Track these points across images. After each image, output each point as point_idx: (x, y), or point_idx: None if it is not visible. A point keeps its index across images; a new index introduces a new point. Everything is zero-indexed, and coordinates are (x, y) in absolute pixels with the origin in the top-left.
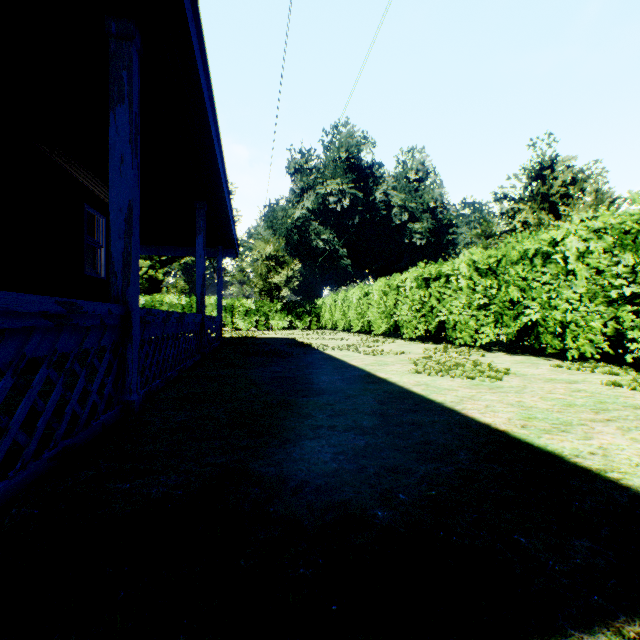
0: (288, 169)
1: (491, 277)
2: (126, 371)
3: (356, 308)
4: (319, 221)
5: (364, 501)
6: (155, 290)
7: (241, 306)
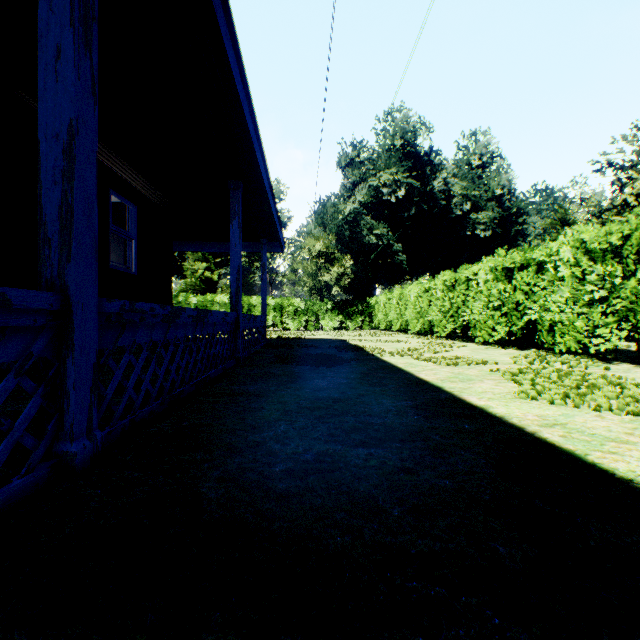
0: (339, 163)
1: (611, 261)
2: (65, 402)
3: (414, 306)
4: (371, 215)
5: None
6: (211, 291)
7: (290, 305)
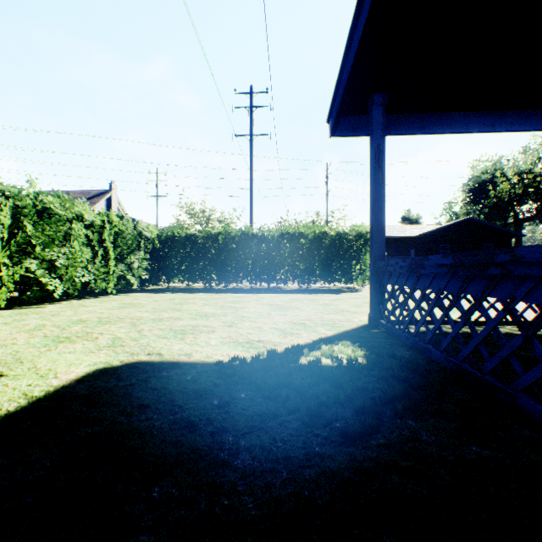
0: None
1: None
2: None
3: None
4: None
5: (246, 402)
6: None
7: None
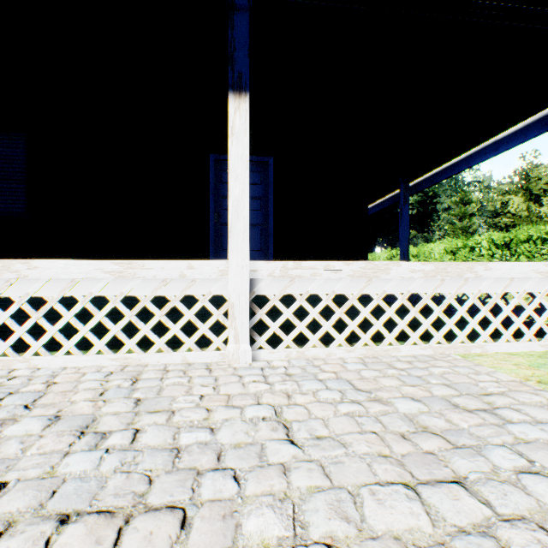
0: None
1: (505, 249)
2: None
3: None
4: None
5: None
6: None
7: None
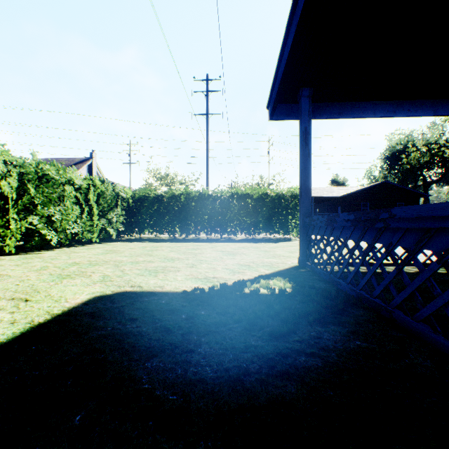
0: None
1: None
2: None
3: None
4: None
5: (205, 316)
6: None
7: None
